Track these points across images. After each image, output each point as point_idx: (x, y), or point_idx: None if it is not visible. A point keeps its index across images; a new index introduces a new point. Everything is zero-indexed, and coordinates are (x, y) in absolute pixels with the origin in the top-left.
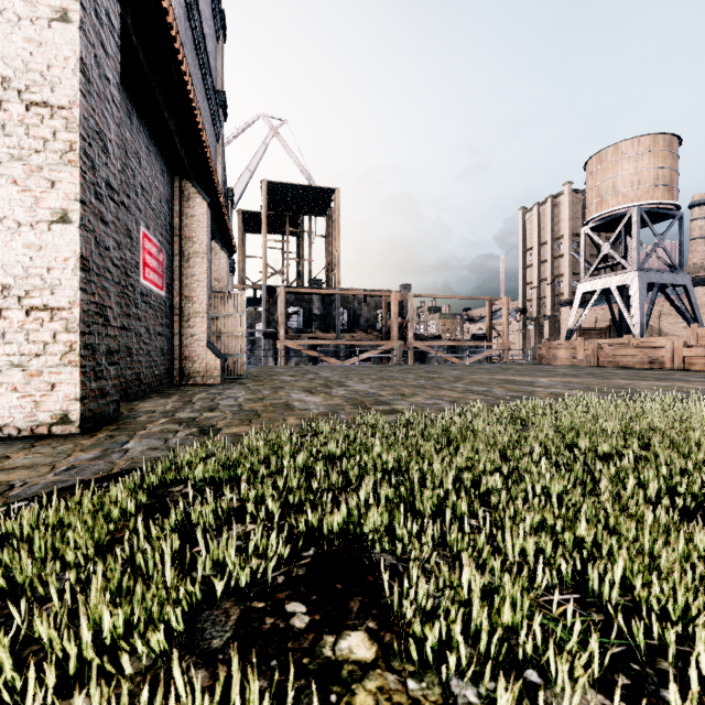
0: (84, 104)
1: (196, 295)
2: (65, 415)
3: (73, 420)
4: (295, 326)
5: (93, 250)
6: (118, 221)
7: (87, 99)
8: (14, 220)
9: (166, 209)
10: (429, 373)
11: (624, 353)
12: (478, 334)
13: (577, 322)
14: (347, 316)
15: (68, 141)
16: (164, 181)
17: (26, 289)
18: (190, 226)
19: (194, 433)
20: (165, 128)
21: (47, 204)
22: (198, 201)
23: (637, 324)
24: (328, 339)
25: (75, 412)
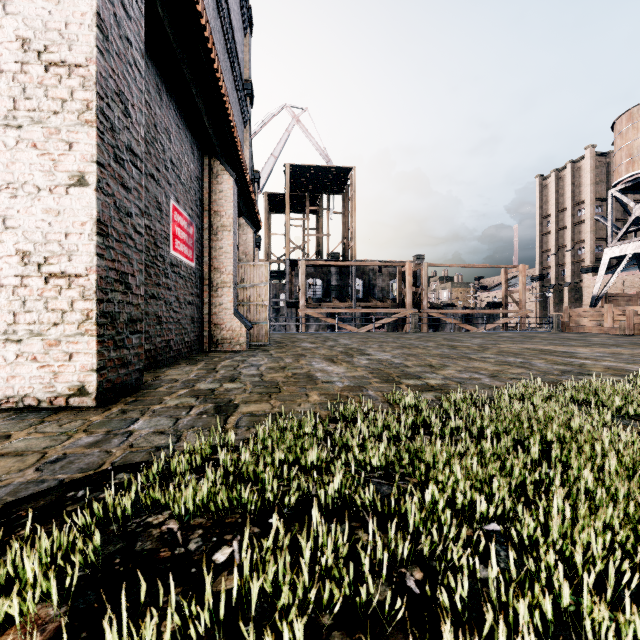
0: (101, 61)
1: (224, 266)
2: (82, 387)
3: (89, 391)
4: (315, 296)
5: (112, 215)
6: (141, 189)
7: (105, 57)
8: (34, 185)
9: (196, 186)
10: (449, 341)
11: None
12: (493, 302)
13: (604, 288)
14: (362, 286)
15: (85, 100)
16: (194, 158)
17: (46, 255)
18: (218, 201)
19: (208, 410)
20: (194, 106)
21: (65, 167)
22: (226, 177)
23: None
24: (345, 308)
25: (91, 383)
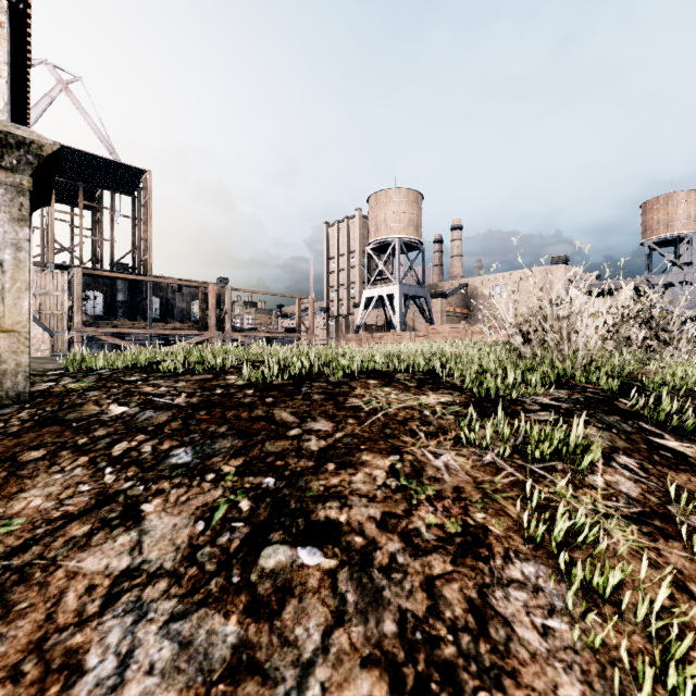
0: None
1: None
2: None
3: None
4: (93, 313)
5: None
6: None
7: None
8: None
9: None
10: None
11: (385, 341)
12: (290, 327)
13: (363, 320)
14: (159, 305)
15: None
16: None
17: None
18: None
19: None
20: None
21: None
22: None
23: (398, 322)
24: (138, 328)
25: None
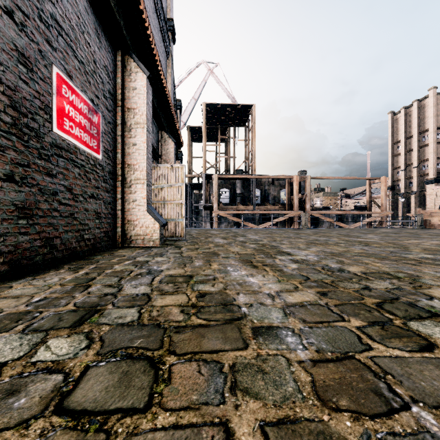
0: None
1: (137, 163)
2: None
3: None
4: (224, 201)
5: None
6: None
7: None
8: None
9: (105, 76)
10: (349, 237)
11: None
12: (360, 205)
13: None
14: (260, 194)
15: None
16: (101, 45)
17: None
18: (131, 99)
19: None
20: None
21: None
22: (139, 74)
23: None
24: (247, 210)
25: None
